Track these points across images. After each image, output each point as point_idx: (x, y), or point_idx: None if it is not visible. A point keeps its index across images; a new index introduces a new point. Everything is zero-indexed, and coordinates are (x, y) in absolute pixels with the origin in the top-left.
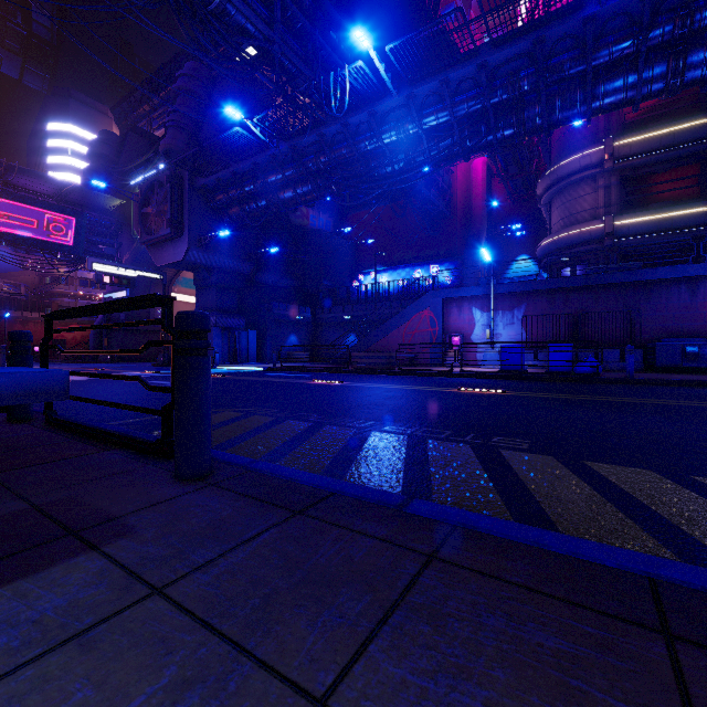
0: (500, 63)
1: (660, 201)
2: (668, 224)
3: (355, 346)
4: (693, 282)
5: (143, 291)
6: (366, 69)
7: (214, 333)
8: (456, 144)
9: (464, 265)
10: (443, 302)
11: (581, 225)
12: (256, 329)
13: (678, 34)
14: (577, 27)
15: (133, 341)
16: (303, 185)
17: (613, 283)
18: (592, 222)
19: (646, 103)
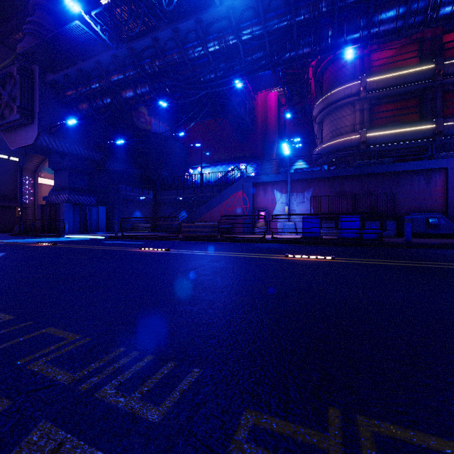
0: None
1: (394, 122)
2: (401, 137)
3: (185, 219)
4: (428, 173)
5: (10, 174)
6: None
7: (66, 207)
8: (267, 54)
9: (263, 164)
10: (253, 185)
11: (345, 136)
12: (107, 206)
13: None
14: None
15: (0, 215)
16: (141, 85)
17: (374, 173)
18: (352, 134)
19: (386, 55)
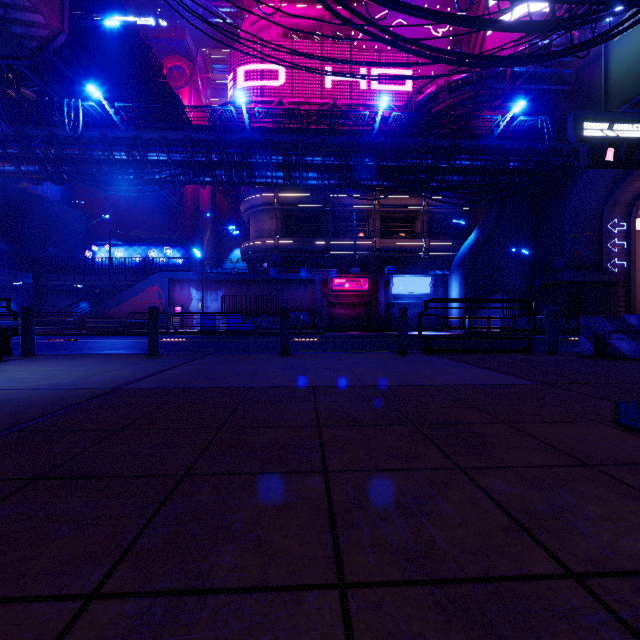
0: (199, 140)
1: (302, 233)
2: (304, 248)
3: (88, 313)
4: (305, 282)
5: None
6: (98, 108)
7: None
8: (173, 177)
9: (192, 251)
10: (169, 281)
11: (263, 239)
12: None
13: (285, 163)
14: (239, 139)
15: None
16: (29, 164)
17: (271, 279)
18: (269, 239)
19: None
